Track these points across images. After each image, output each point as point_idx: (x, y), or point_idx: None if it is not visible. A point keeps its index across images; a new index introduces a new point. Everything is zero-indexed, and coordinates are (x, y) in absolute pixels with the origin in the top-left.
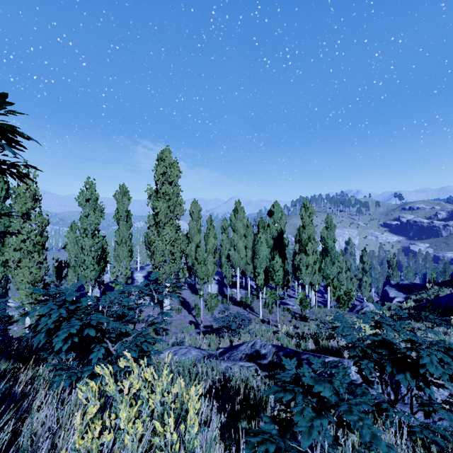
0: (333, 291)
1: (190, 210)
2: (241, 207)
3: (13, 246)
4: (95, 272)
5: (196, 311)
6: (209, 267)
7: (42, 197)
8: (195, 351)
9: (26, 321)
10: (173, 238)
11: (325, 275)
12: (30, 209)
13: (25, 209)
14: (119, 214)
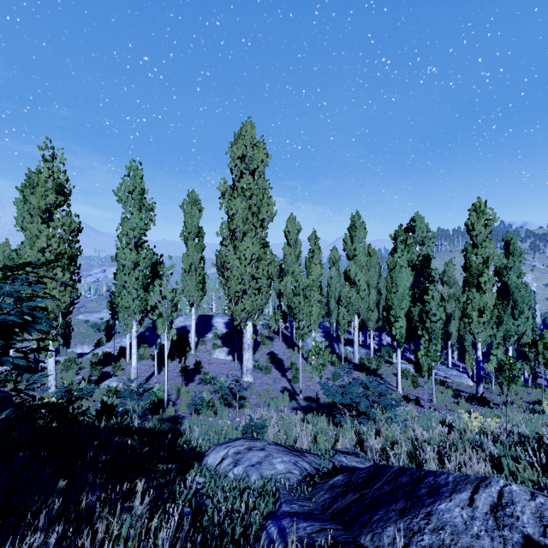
0: (543, 355)
1: (285, 229)
2: (360, 223)
3: (30, 258)
4: (140, 301)
5: (292, 373)
6: (313, 308)
7: (70, 191)
8: (283, 460)
9: (49, 367)
10: (257, 255)
11: (505, 331)
12: (52, 206)
13: (43, 203)
14: (186, 231)
